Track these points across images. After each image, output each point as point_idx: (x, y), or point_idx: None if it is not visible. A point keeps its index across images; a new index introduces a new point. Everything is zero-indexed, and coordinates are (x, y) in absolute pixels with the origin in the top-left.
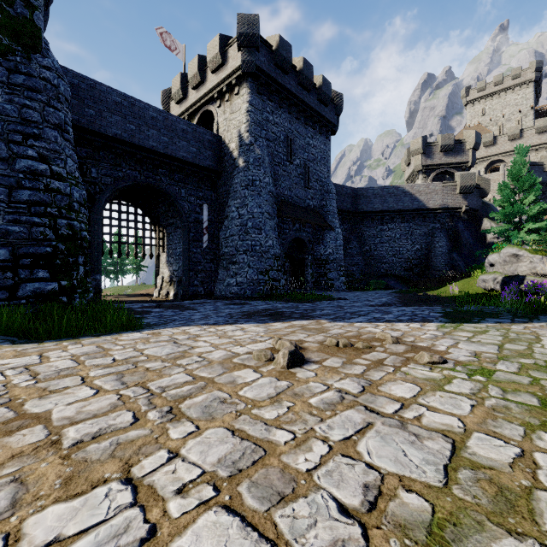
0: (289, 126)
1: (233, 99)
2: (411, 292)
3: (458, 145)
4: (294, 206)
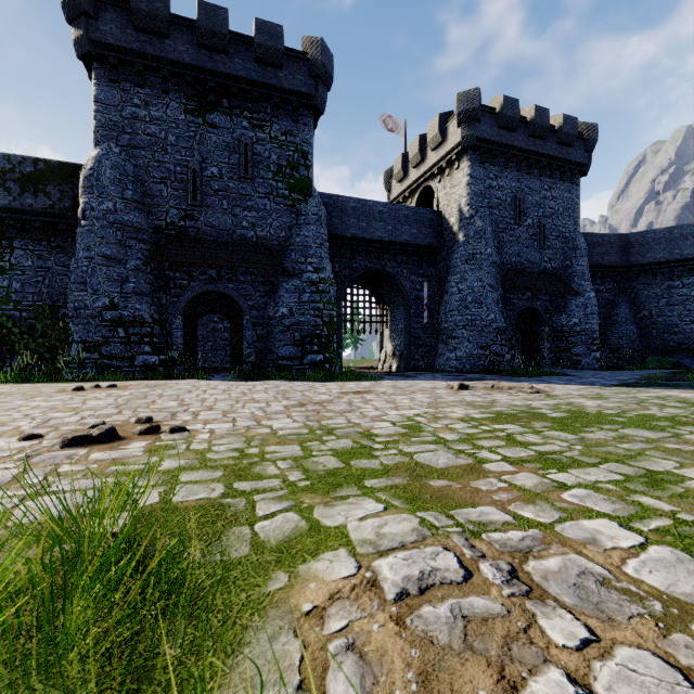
0: (517, 186)
1: (453, 174)
2: None
3: None
4: (523, 273)
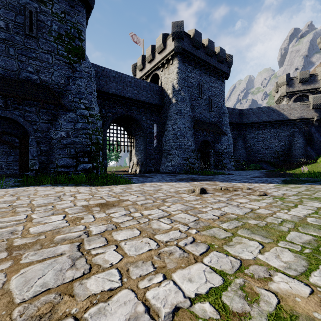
0: (200, 78)
1: (169, 67)
2: (276, 171)
3: (312, 77)
4: (203, 122)
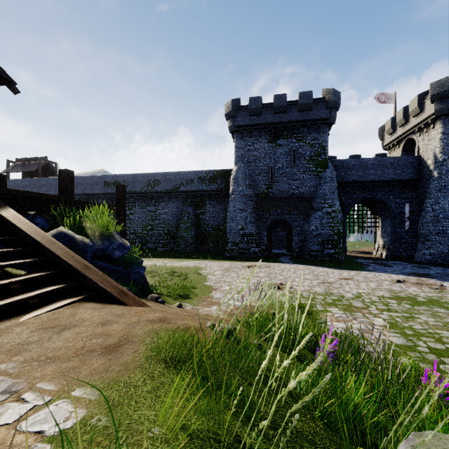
0: None
1: (430, 131)
2: None
3: None
4: None
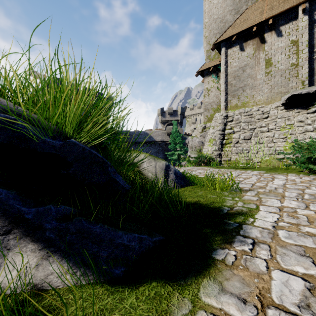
0: None
1: None
2: None
3: (175, 112)
4: None
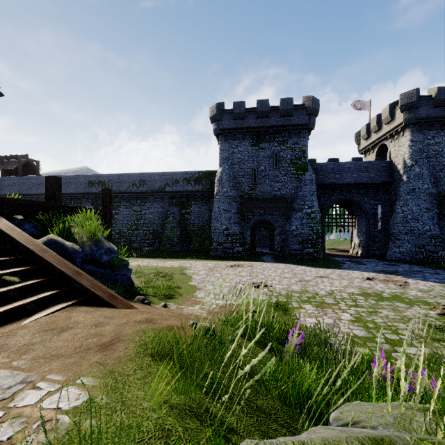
0: None
1: (400, 138)
2: None
3: None
4: None
